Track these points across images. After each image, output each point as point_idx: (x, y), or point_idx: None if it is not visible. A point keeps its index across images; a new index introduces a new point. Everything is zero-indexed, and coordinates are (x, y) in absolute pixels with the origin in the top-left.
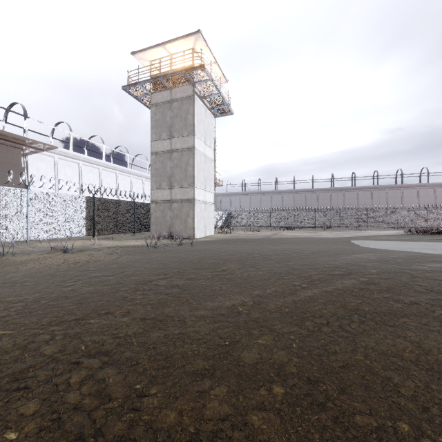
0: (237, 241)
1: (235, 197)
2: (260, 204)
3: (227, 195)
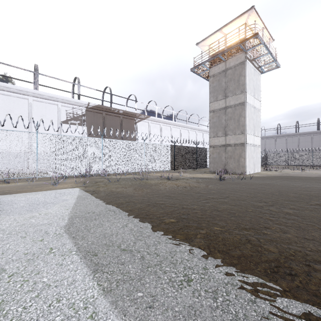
0: (293, 178)
1: (269, 140)
2: (298, 144)
3: (261, 138)
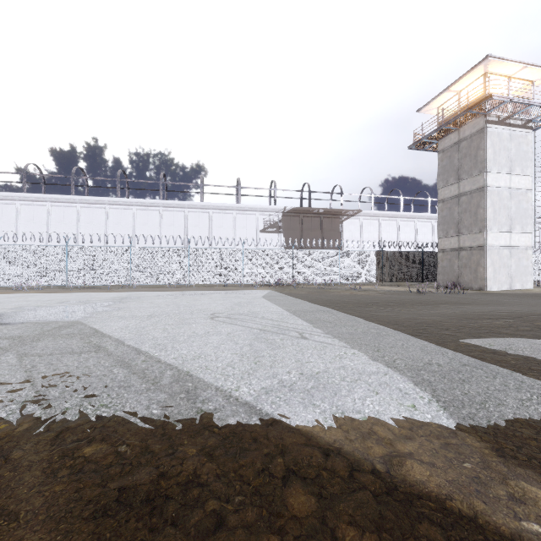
0: None
1: None
2: None
3: None
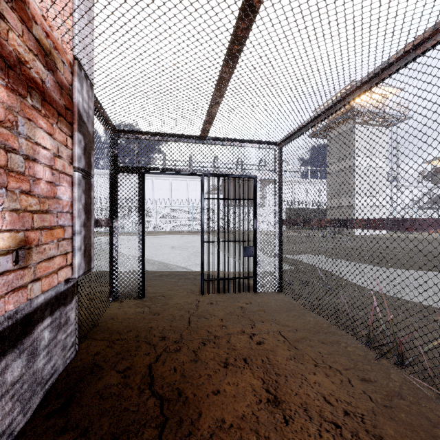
0: (383, 238)
1: None
2: None
3: None
